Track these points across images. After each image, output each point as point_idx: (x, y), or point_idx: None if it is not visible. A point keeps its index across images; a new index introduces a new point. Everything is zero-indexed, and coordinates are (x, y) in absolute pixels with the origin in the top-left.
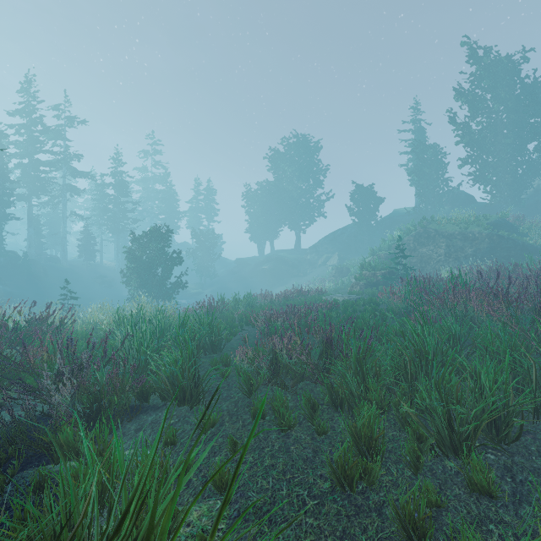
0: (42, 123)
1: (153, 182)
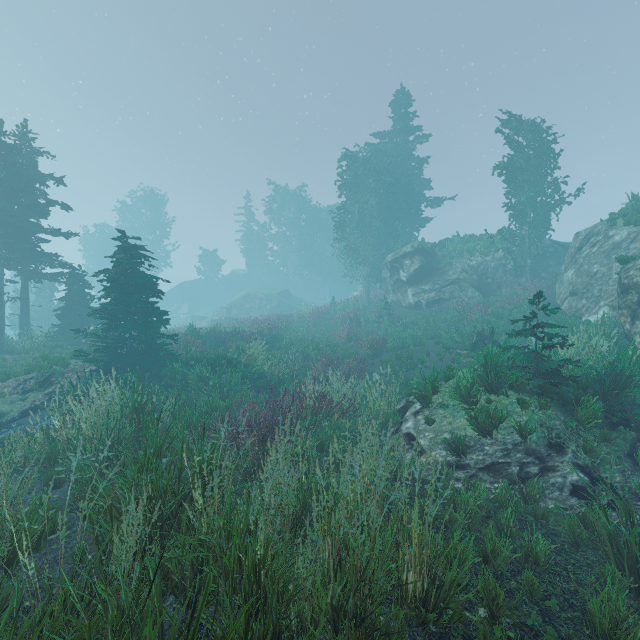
0: None
1: None
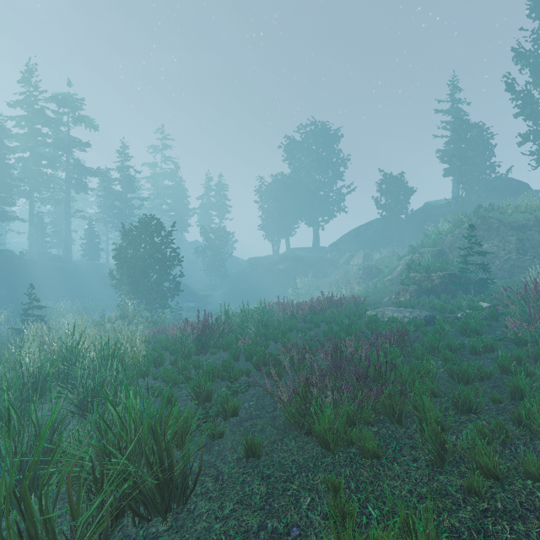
0: (44, 115)
1: (163, 178)
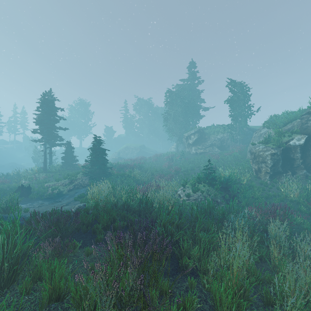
0: None
1: None
